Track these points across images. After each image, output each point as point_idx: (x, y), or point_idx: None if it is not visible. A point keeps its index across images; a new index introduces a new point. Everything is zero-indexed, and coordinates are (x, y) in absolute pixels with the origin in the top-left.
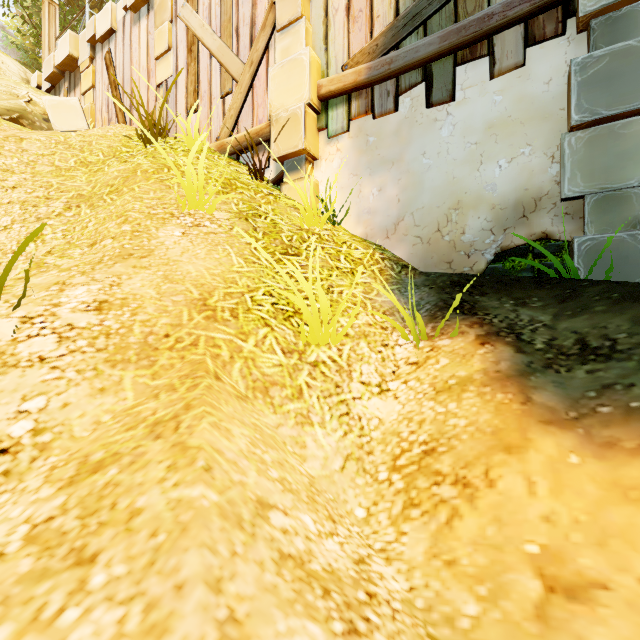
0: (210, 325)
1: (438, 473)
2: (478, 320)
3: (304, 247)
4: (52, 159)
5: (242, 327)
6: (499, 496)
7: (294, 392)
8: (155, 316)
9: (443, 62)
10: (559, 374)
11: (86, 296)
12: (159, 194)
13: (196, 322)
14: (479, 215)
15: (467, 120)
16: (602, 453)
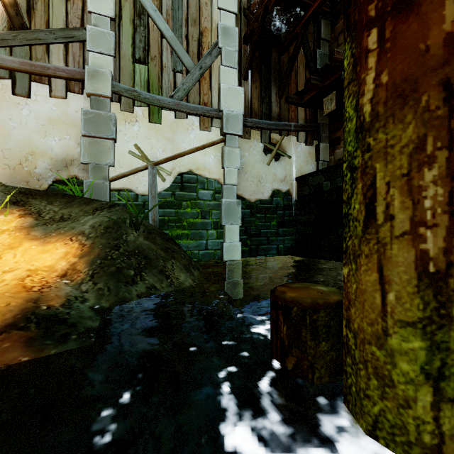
0: None
1: None
2: (24, 208)
3: None
4: None
5: None
6: (2, 261)
7: None
8: None
9: (23, 75)
10: (47, 226)
11: None
12: None
13: None
14: (45, 161)
15: (38, 111)
16: (45, 245)
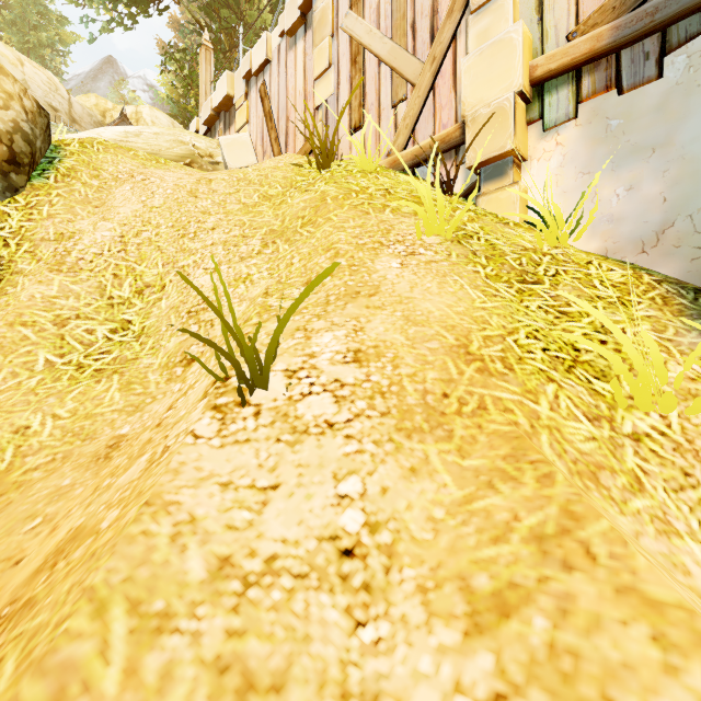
0: (487, 381)
1: None
2: None
3: (541, 272)
4: (238, 197)
5: (524, 383)
6: None
7: (630, 481)
8: (419, 369)
9: None
10: None
11: (336, 344)
12: (358, 221)
13: (469, 377)
14: None
15: None
16: None
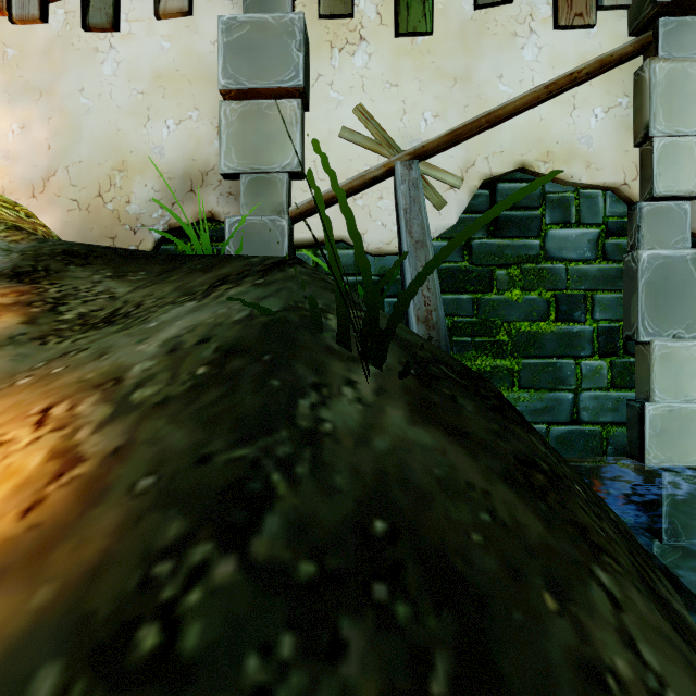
0: None
1: None
2: (28, 289)
3: None
4: None
5: None
6: None
7: None
8: None
9: None
10: (42, 346)
11: None
12: None
13: None
14: (146, 182)
15: (133, 61)
16: None
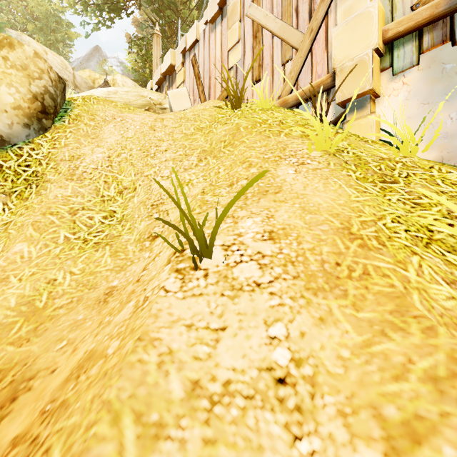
0: (368, 253)
1: None
2: None
3: (396, 174)
4: (181, 129)
5: (395, 255)
6: None
7: None
8: (316, 244)
9: None
10: None
11: (256, 227)
12: (263, 143)
13: (353, 250)
14: None
15: None
16: None
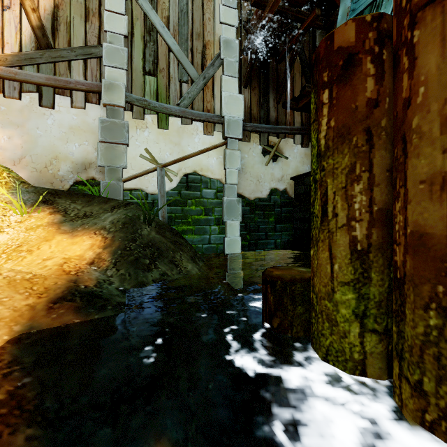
0: None
1: (21, 250)
2: (53, 207)
3: None
4: None
5: None
6: (40, 251)
7: None
8: None
9: (48, 89)
10: (73, 222)
11: None
12: None
13: None
14: (67, 164)
15: (61, 121)
16: (73, 238)
